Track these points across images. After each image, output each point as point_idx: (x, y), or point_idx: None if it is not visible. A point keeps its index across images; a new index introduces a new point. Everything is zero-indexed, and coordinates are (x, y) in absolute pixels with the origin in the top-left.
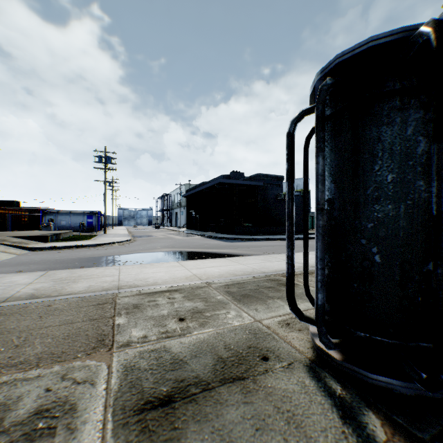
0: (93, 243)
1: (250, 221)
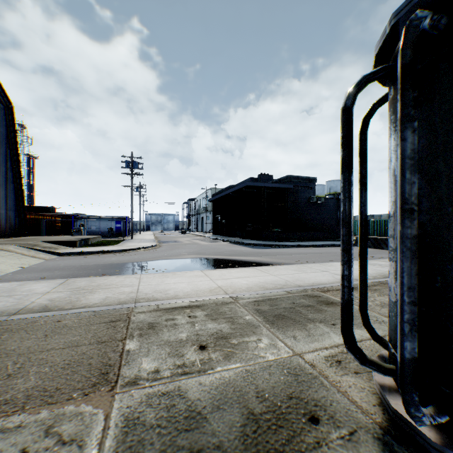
0: (119, 248)
1: (279, 226)
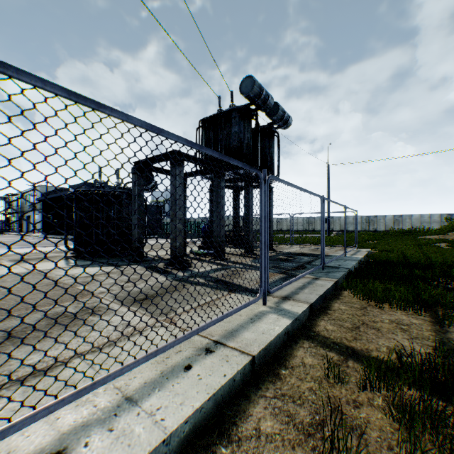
0: None
1: None
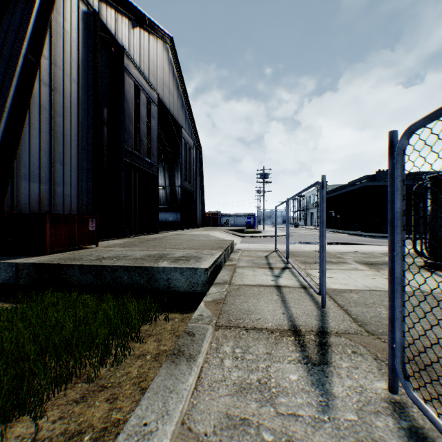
0: (270, 235)
1: None
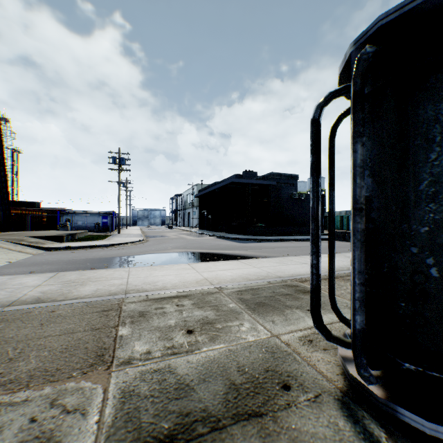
0: (106, 243)
1: (263, 221)
